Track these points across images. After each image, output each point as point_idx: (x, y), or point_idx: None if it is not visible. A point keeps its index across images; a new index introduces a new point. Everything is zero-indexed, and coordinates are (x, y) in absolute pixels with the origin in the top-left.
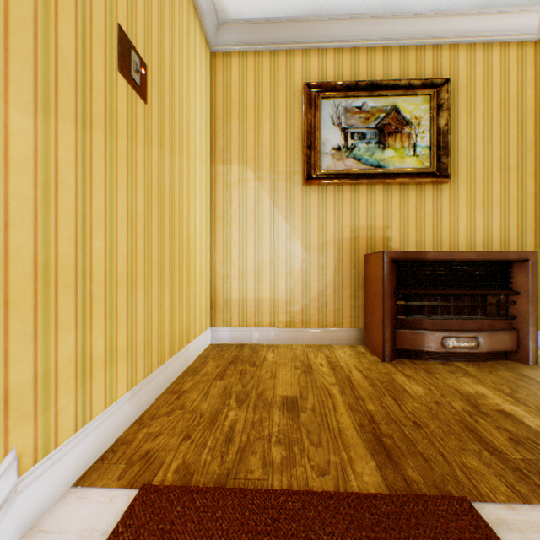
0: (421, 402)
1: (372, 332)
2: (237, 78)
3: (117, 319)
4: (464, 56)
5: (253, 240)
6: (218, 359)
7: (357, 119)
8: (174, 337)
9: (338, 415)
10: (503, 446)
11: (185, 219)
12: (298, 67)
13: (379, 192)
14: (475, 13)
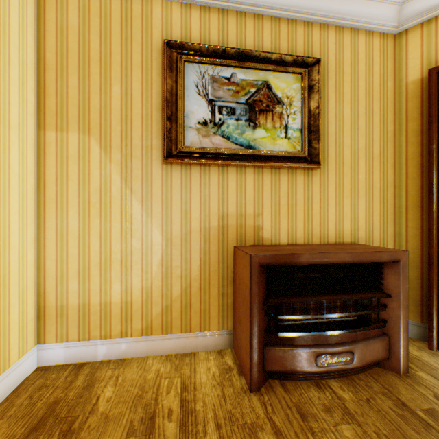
0: None
1: (240, 343)
2: (76, 21)
3: None
4: (334, 38)
5: (99, 230)
6: (18, 421)
7: (226, 91)
8: None
9: None
10: None
11: None
12: (157, 21)
13: (250, 176)
14: None
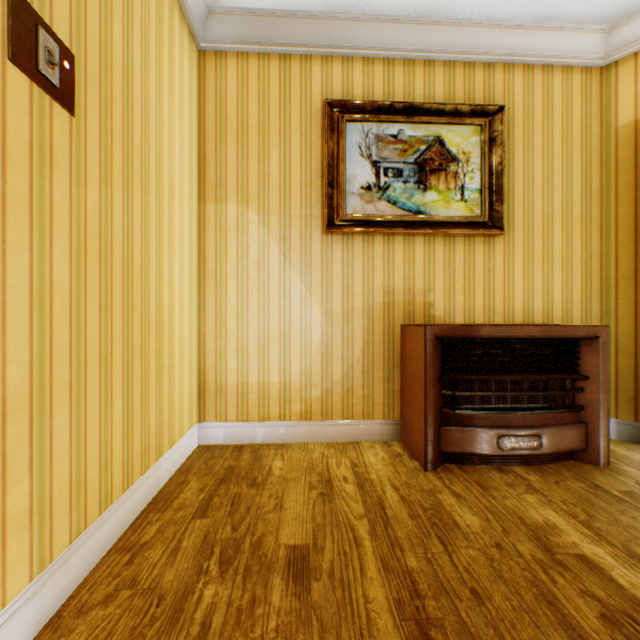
0: (478, 546)
1: (411, 428)
2: (235, 88)
3: (6, 471)
4: (521, 79)
5: (257, 305)
6: (205, 476)
7: (392, 150)
8: (132, 458)
9: (367, 583)
10: (596, 634)
11: (153, 283)
12: (316, 79)
13: (419, 245)
14: (534, 26)
